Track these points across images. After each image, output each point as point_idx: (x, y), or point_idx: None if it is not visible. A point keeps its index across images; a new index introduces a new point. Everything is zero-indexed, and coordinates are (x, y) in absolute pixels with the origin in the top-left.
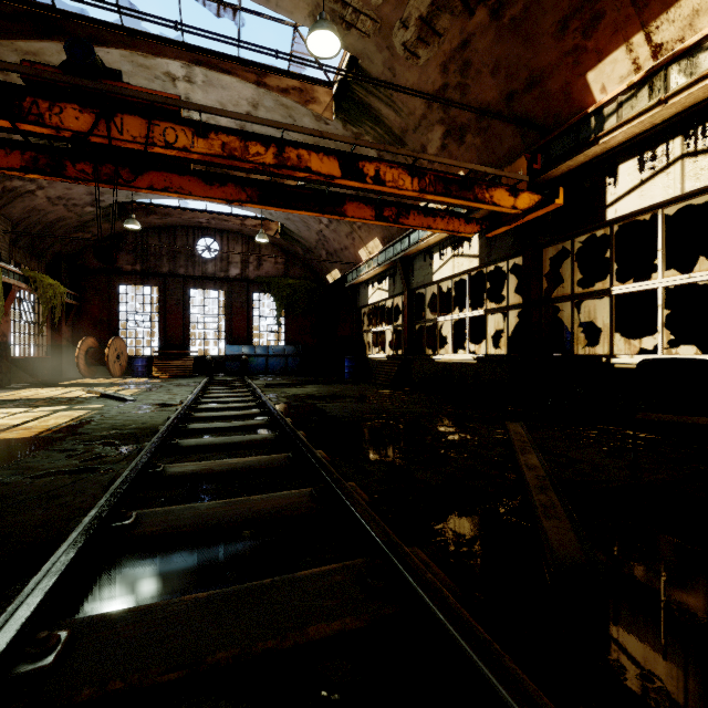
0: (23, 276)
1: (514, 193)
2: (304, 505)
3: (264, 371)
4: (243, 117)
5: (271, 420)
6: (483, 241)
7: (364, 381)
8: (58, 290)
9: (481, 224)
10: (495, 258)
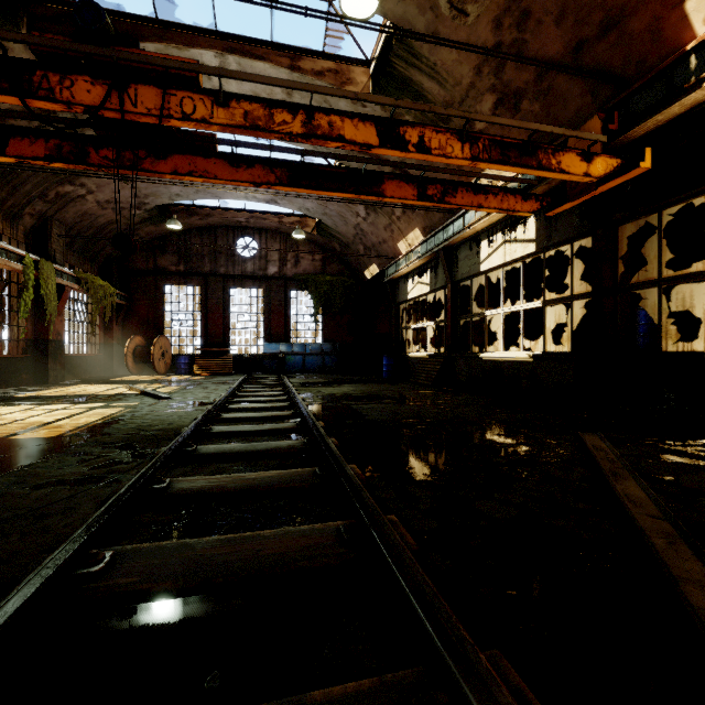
0: (76, 277)
1: (588, 157)
2: (329, 550)
3: (302, 369)
4: (267, 80)
5: (301, 424)
6: (542, 223)
7: (403, 380)
8: (108, 291)
9: (541, 200)
10: (555, 241)
